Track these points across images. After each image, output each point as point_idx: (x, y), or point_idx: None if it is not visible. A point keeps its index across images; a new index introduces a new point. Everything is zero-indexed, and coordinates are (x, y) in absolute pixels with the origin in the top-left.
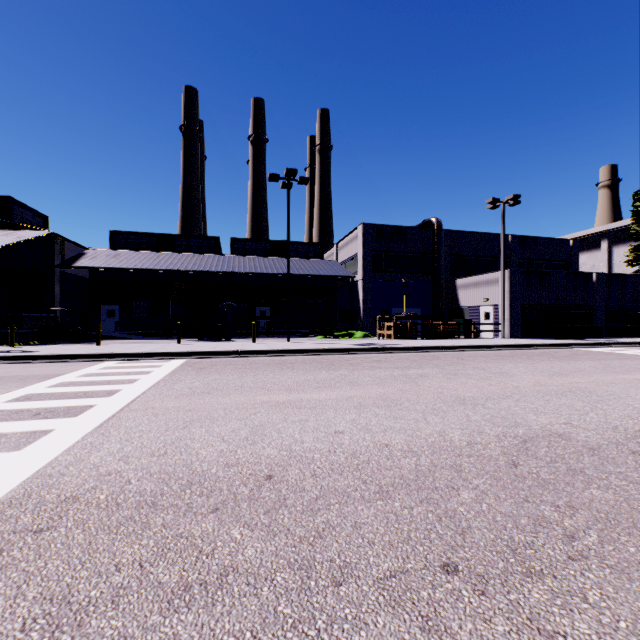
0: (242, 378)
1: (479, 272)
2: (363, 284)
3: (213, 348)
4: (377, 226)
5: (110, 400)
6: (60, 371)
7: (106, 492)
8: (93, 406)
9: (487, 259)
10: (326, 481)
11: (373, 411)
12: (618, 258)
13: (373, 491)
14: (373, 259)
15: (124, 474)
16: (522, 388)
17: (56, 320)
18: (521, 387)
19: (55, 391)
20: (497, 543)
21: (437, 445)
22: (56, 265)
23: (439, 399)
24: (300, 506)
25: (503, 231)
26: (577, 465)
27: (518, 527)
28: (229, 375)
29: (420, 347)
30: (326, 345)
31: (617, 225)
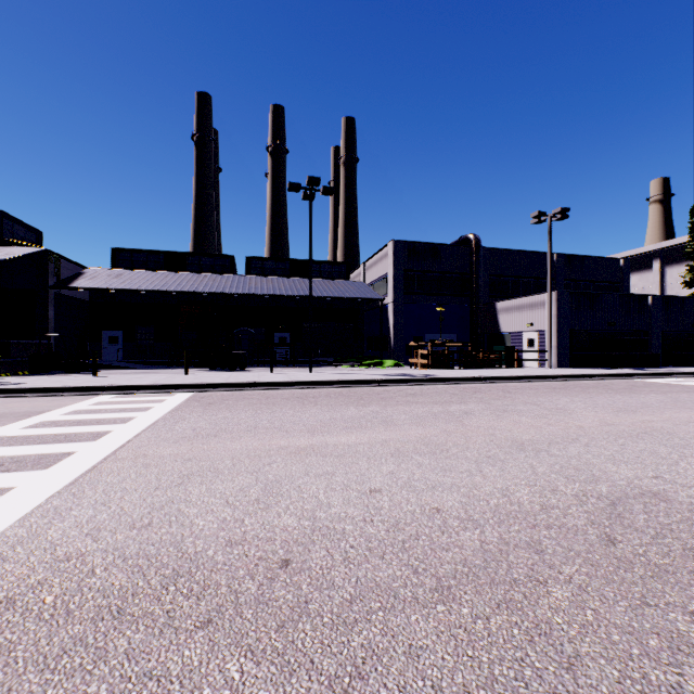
0: (256, 416)
1: (521, 294)
2: (393, 307)
3: (225, 379)
4: (409, 243)
5: (94, 445)
6: (44, 407)
7: (56, 590)
8: (71, 454)
9: (530, 280)
10: (363, 570)
11: (415, 460)
12: (671, 279)
13: (429, 587)
14: (404, 280)
15: (88, 559)
16: (587, 428)
17: (49, 347)
18: (586, 427)
19: (31, 433)
20: (627, 688)
21: (503, 510)
22: (50, 286)
23: (492, 443)
24: (328, 615)
25: (550, 248)
26: (693, 541)
27: (649, 654)
28: (241, 412)
29: (459, 378)
30: (353, 376)
31: (670, 243)
